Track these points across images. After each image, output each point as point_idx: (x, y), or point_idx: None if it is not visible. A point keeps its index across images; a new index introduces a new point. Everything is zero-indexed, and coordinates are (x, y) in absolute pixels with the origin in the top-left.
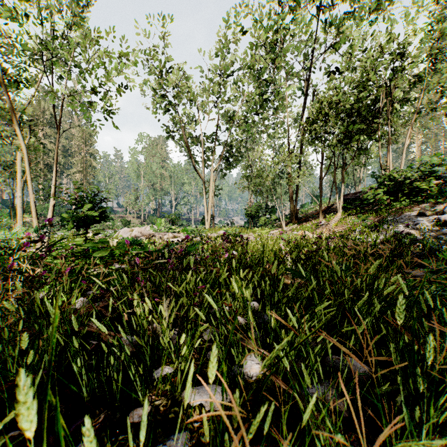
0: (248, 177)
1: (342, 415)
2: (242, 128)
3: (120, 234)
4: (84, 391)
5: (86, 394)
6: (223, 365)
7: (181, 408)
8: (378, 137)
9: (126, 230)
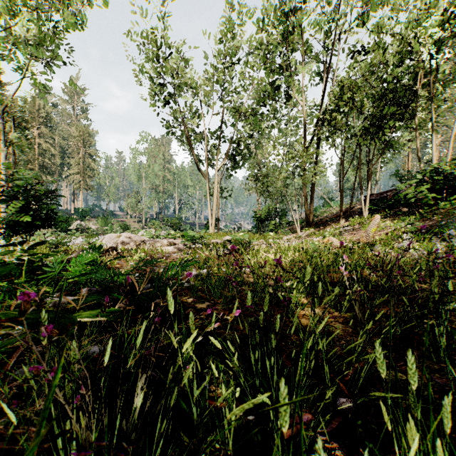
0: (257, 176)
1: None
2: (250, 120)
3: (104, 241)
4: None
5: None
6: None
7: None
8: (416, 125)
9: (112, 236)
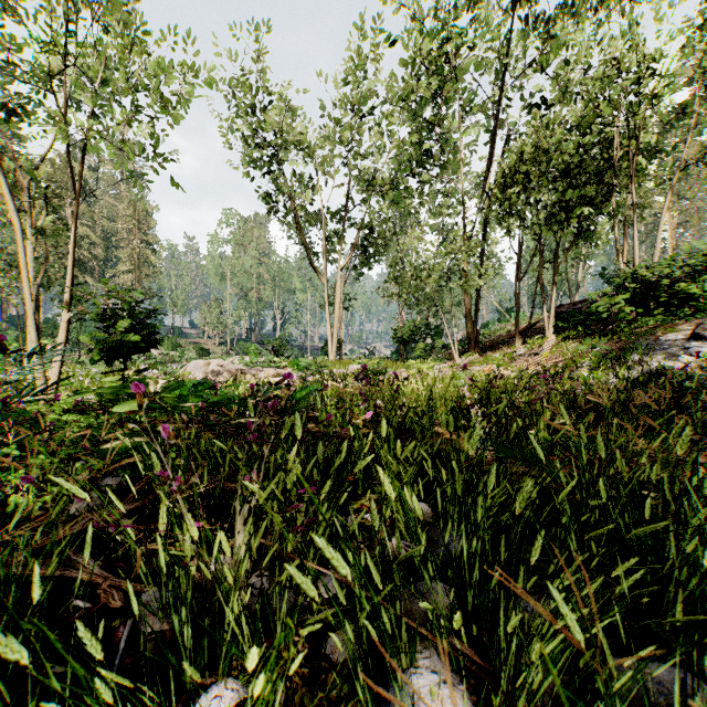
0: (398, 277)
1: None
2: (387, 198)
3: (188, 370)
4: None
5: None
6: None
7: None
8: (615, 210)
9: (199, 364)
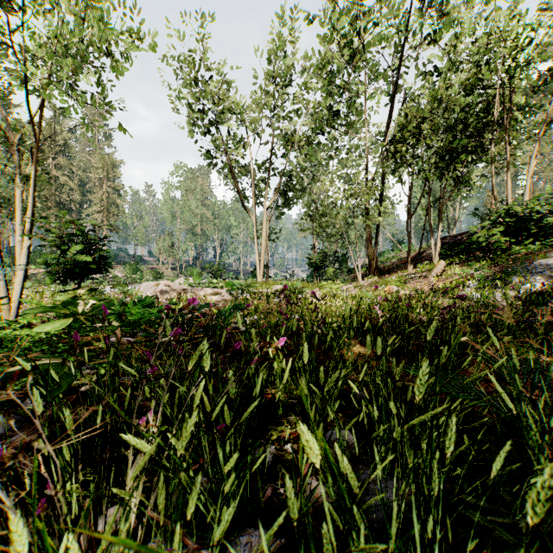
0: (313, 215)
1: None
2: (304, 151)
3: (141, 289)
4: None
5: None
6: None
7: None
8: (491, 159)
9: (150, 285)
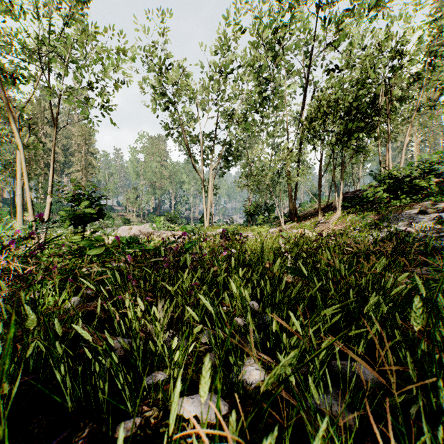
0: (247, 175)
1: (353, 432)
2: (240, 126)
3: (119, 232)
4: (69, 401)
5: (71, 404)
6: (217, 381)
7: (165, 438)
8: (378, 135)
9: (125, 228)
